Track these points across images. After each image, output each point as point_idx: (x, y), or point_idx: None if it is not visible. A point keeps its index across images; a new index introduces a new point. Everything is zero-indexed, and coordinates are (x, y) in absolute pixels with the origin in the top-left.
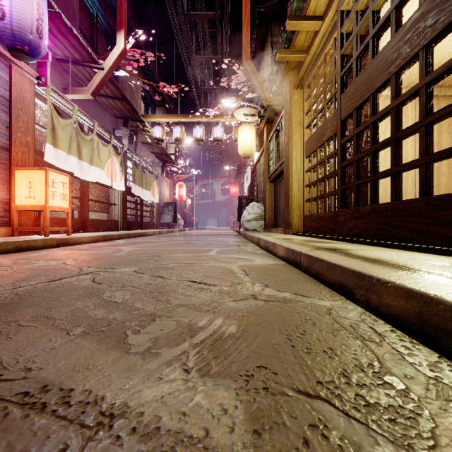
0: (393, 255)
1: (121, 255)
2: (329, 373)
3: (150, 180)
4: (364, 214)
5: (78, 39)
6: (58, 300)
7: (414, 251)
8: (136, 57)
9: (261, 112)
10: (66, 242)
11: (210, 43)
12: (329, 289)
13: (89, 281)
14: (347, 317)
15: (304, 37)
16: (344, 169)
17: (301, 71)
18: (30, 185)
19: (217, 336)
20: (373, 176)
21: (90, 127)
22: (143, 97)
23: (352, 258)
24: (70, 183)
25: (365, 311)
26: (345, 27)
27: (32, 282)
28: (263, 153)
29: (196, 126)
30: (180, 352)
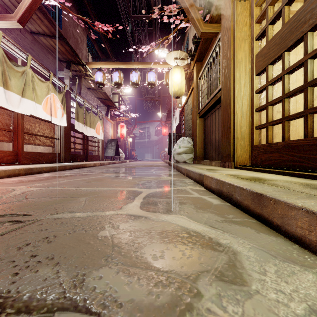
0: None
1: None
2: None
3: (94, 119)
4: None
5: None
6: None
7: None
8: None
9: (192, 50)
10: None
11: (144, 3)
12: None
13: None
14: None
15: None
16: None
17: None
18: None
19: None
20: None
21: (24, 61)
22: (90, 52)
23: None
24: None
25: None
26: None
27: None
28: (192, 94)
29: (132, 72)
30: None
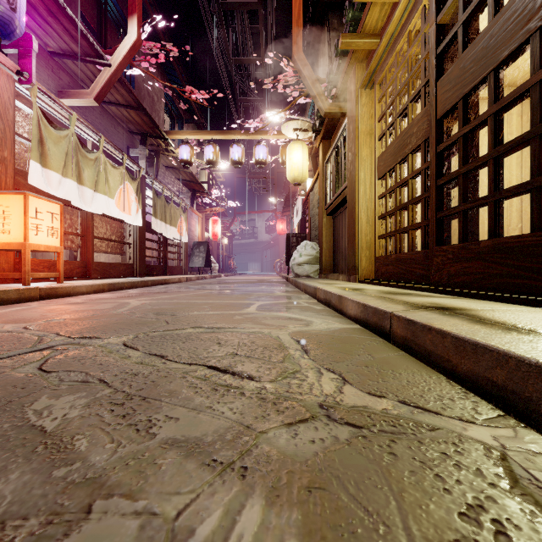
0: None
1: (120, 313)
2: None
3: (175, 213)
4: (478, 253)
5: (74, 22)
6: None
7: None
8: (154, 52)
9: (316, 125)
10: (54, 293)
11: (250, 41)
12: (462, 388)
13: (33, 367)
14: None
15: (377, 14)
16: (441, 190)
17: (372, 62)
18: (3, 215)
19: None
20: (497, 195)
21: (94, 143)
22: (168, 110)
23: (502, 331)
24: (62, 213)
25: None
26: None
27: None
28: (318, 179)
29: (233, 145)
30: None
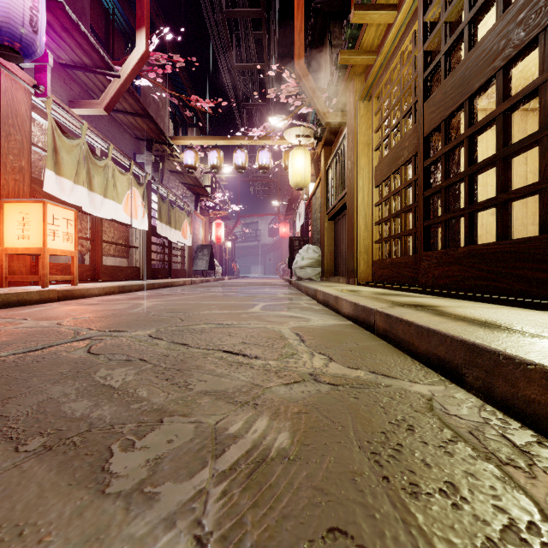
0: (508, 315)
1: (137, 312)
2: (463, 547)
3: (180, 217)
4: (456, 258)
5: (86, 37)
6: (27, 383)
7: (533, 309)
8: (161, 62)
9: (318, 132)
10: (70, 295)
11: (254, 48)
12: (420, 364)
13: (82, 351)
14: (461, 415)
15: (373, 33)
16: (428, 200)
17: (369, 77)
18: (23, 222)
19: (259, 455)
20: (470, 208)
21: (103, 150)
22: (172, 115)
23: (452, 320)
24: (76, 219)
25: (484, 404)
26: (429, 14)
27: (3, 353)
28: (320, 184)
29: (237, 151)
30: (193, 493)
